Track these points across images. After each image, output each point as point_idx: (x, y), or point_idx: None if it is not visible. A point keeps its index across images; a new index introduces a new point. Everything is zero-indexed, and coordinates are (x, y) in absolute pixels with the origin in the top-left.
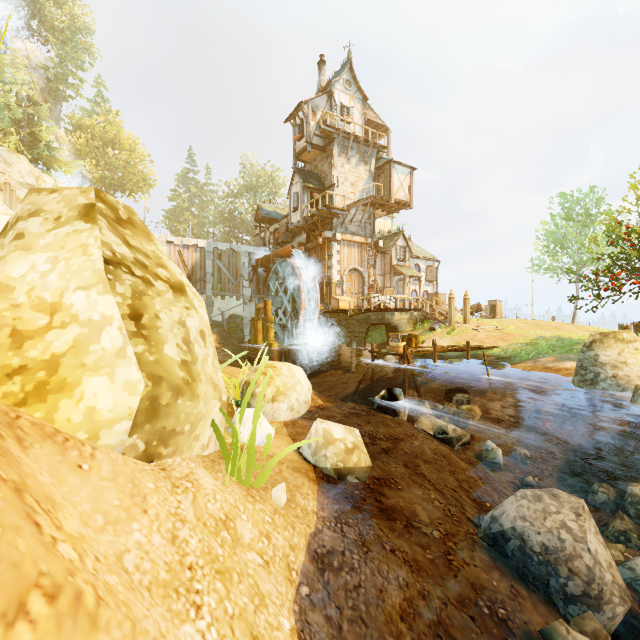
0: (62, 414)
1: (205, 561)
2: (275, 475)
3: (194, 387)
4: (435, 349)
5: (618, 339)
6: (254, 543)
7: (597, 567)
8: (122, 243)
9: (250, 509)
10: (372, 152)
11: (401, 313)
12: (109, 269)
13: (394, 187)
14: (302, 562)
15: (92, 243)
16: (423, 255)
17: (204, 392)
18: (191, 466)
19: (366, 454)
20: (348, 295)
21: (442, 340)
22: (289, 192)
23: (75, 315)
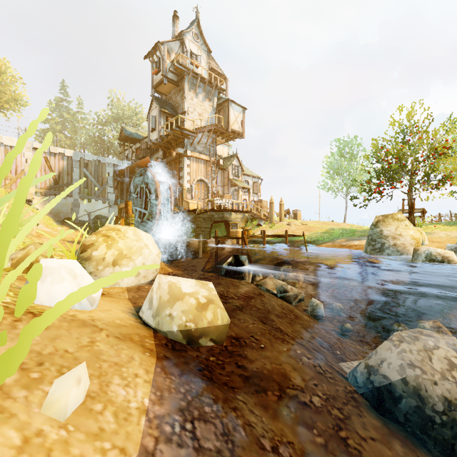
0: None
1: None
2: (77, 350)
3: None
4: (264, 234)
5: (395, 218)
6: None
7: None
8: None
9: None
10: (215, 92)
11: (236, 213)
12: None
13: (231, 120)
14: None
15: None
16: (251, 174)
17: None
18: None
19: (223, 309)
20: (196, 200)
21: (266, 232)
22: (148, 116)
23: None
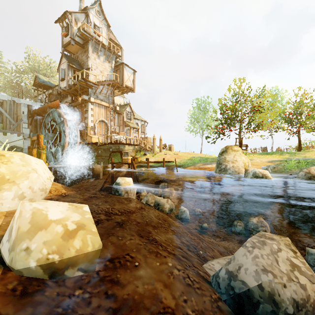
0: None
1: None
2: None
3: None
4: (148, 161)
5: (233, 150)
6: None
7: None
8: None
9: None
10: (113, 57)
11: (129, 146)
12: None
13: (125, 78)
14: None
15: None
16: (140, 118)
17: None
18: None
19: (95, 234)
20: (98, 135)
21: (150, 159)
22: (58, 68)
23: None
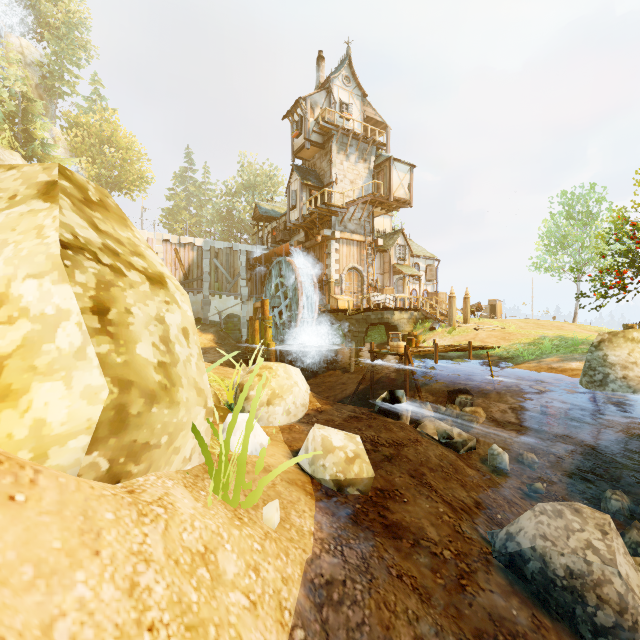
0: (2, 428)
1: (172, 615)
2: (268, 490)
3: (173, 392)
4: (436, 349)
5: (628, 338)
6: (239, 579)
7: (630, 594)
8: (88, 226)
9: (236, 536)
10: (371, 149)
11: (401, 312)
12: (67, 254)
13: (394, 185)
14: (296, 598)
15: (49, 224)
16: (423, 254)
17: (186, 398)
18: (167, 485)
19: (368, 464)
20: (347, 294)
21: (443, 340)
22: (287, 190)
23: (25, 308)
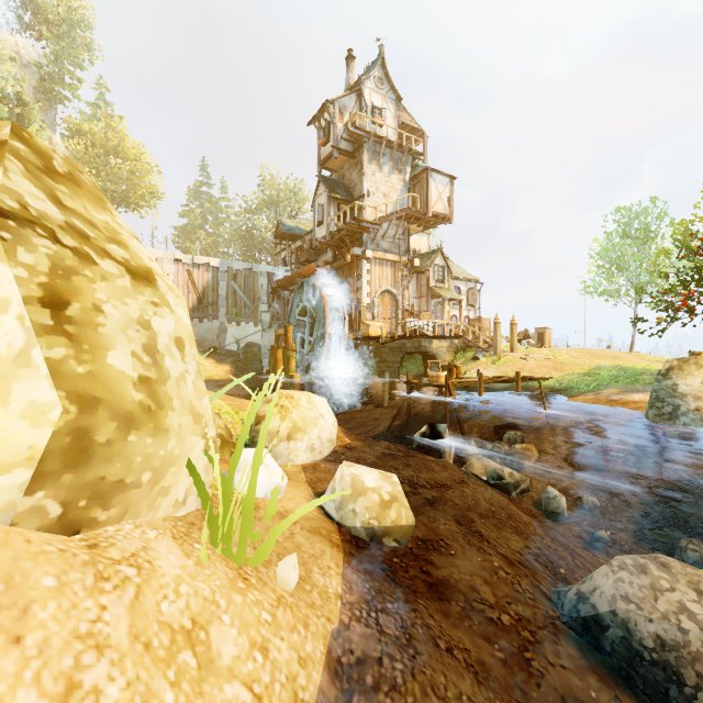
0: None
1: None
2: (284, 541)
3: (160, 417)
4: (481, 380)
5: (701, 365)
6: (239, 664)
7: None
8: (46, 198)
9: (237, 603)
10: (407, 159)
11: (440, 340)
12: (6, 224)
13: (432, 198)
14: (318, 685)
15: None
16: (464, 276)
17: (177, 424)
18: (148, 536)
19: (408, 508)
20: (380, 320)
21: (487, 370)
22: (313, 204)
23: None
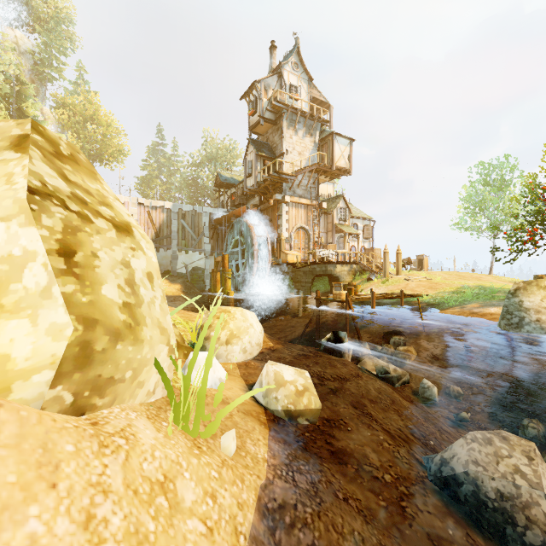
0: None
1: None
2: (225, 420)
3: (137, 331)
4: (373, 296)
5: (540, 287)
6: (196, 506)
7: None
8: (58, 176)
9: (194, 464)
10: (317, 125)
11: (342, 265)
12: (34, 199)
13: (336, 156)
14: (251, 522)
15: (18, 172)
16: (361, 215)
17: (149, 336)
18: (131, 417)
19: (316, 396)
20: (296, 250)
21: (378, 289)
22: (244, 160)
23: None
